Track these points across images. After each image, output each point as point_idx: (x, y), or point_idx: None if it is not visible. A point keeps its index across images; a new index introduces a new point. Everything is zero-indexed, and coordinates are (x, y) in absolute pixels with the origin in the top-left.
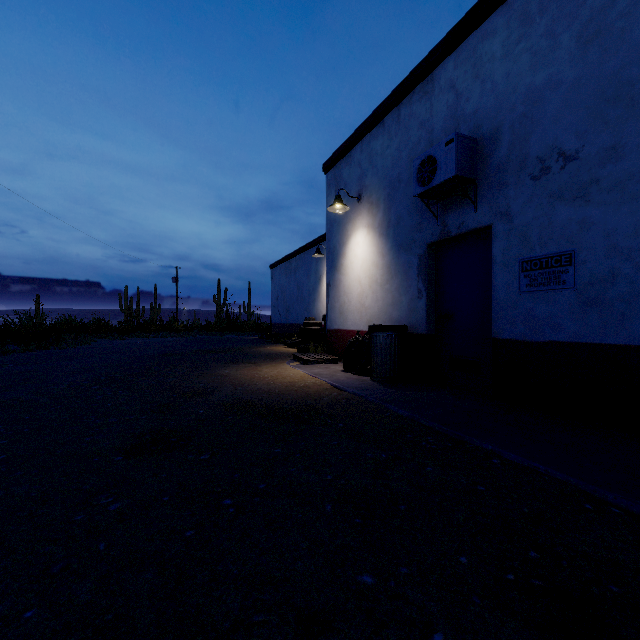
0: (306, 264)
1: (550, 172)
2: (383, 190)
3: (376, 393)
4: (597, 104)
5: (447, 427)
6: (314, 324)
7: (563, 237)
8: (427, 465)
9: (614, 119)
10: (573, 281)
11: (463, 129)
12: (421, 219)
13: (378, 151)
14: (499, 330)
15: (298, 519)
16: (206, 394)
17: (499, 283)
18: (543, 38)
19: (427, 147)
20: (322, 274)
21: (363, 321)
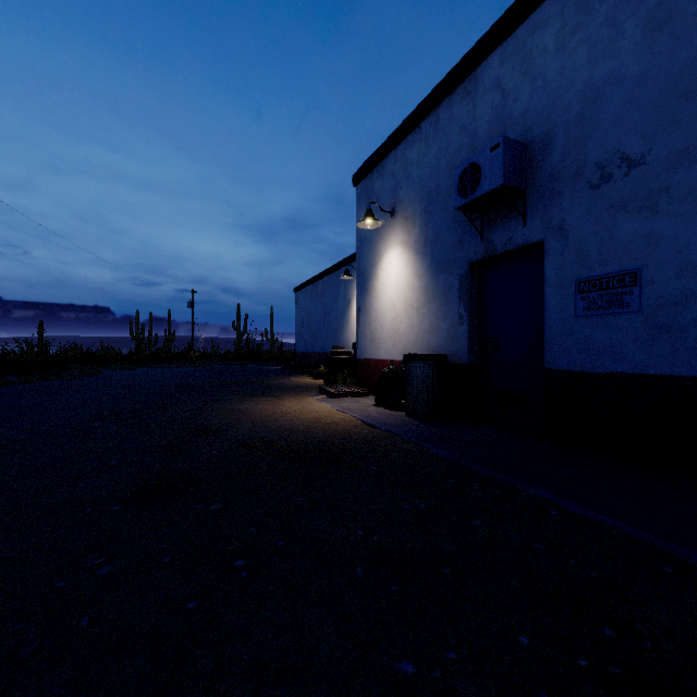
0: (334, 287)
1: (611, 180)
2: (419, 203)
3: (412, 431)
4: (667, 101)
5: (495, 471)
6: (342, 353)
7: (627, 254)
8: (474, 517)
9: (687, 117)
10: (639, 304)
11: (510, 133)
12: (462, 235)
13: (414, 160)
14: (552, 360)
15: (323, 586)
16: (221, 432)
17: (552, 306)
18: (603, 27)
19: (469, 154)
20: (351, 298)
21: (397, 350)
